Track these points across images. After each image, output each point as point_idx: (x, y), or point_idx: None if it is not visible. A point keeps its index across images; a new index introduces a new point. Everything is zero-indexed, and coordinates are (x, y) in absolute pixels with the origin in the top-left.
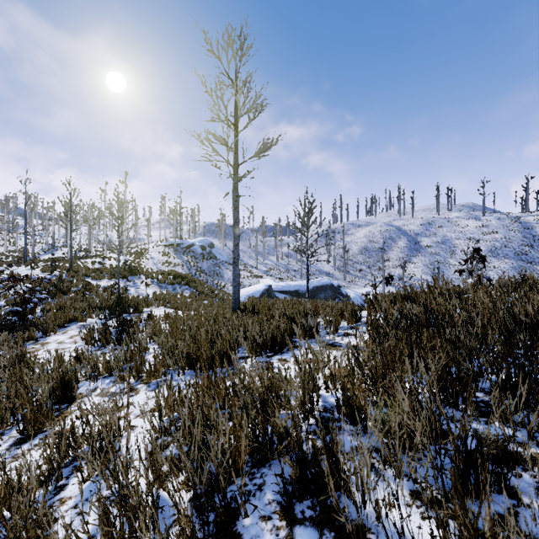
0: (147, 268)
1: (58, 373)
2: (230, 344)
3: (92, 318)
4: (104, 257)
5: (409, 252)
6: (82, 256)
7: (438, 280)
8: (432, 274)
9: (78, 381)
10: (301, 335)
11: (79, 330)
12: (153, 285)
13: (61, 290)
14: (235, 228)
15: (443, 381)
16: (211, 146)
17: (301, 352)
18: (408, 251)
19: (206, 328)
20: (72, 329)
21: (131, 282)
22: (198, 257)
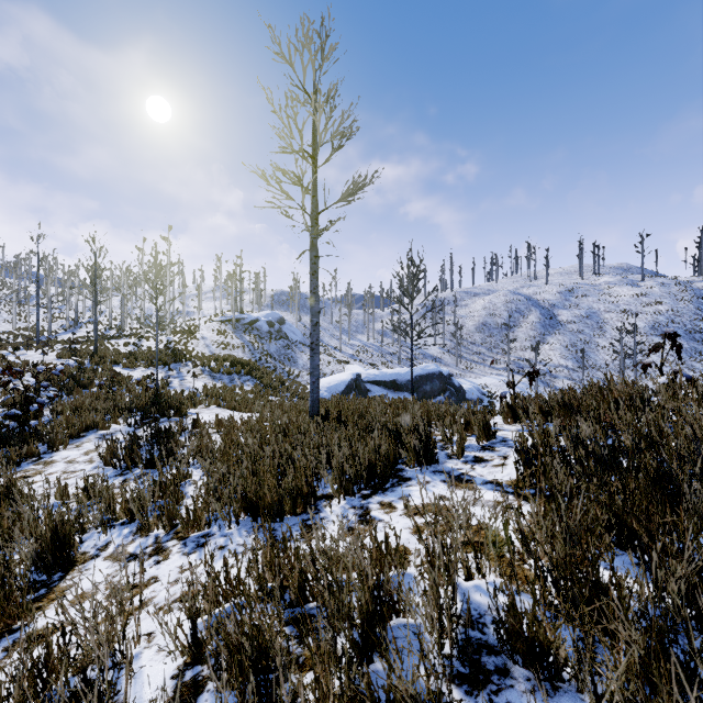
0: (197, 351)
1: (48, 526)
2: (307, 476)
3: (118, 424)
4: (140, 337)
5: (543, 329)
6: (112, 335)
7: (582, 366)
8: (574, 359)
9: (84, 531)
10: (411, 461)
11: (99, 442)
12: (204, 375)
13: (81, 384)
14: (313, 301)
15: (690, 590)
16: (280, 187)
17: (414, 490)
18: (542, 328)
19: (272, 446)
20: (88, 441)
21: (175, 371)
22: (264, 336)
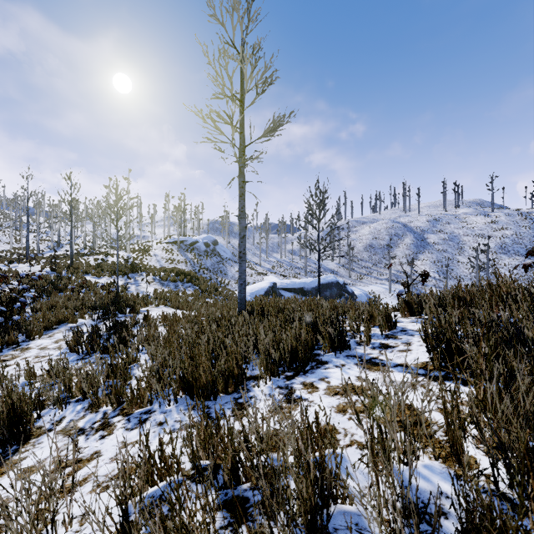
0: (150, 265)
1: (4, 404)
2: (237, 359)
3: (84, 319)
4: (107, 254)
5: (416, 249)
6: (86, 253)
7: (447, 277)
8: (440, 272)
9: (43, 407)
10: (327, 347)
11: (67, 333)
12: (155, 282)
13: (58, 288)
14: (241, 218)
15: None
16: (214, 124)
17: (332, 372)
18: (415, 248)
19: (207, 335)
20: (59, 332)
21: (132, 279)
22: (202, 254)
